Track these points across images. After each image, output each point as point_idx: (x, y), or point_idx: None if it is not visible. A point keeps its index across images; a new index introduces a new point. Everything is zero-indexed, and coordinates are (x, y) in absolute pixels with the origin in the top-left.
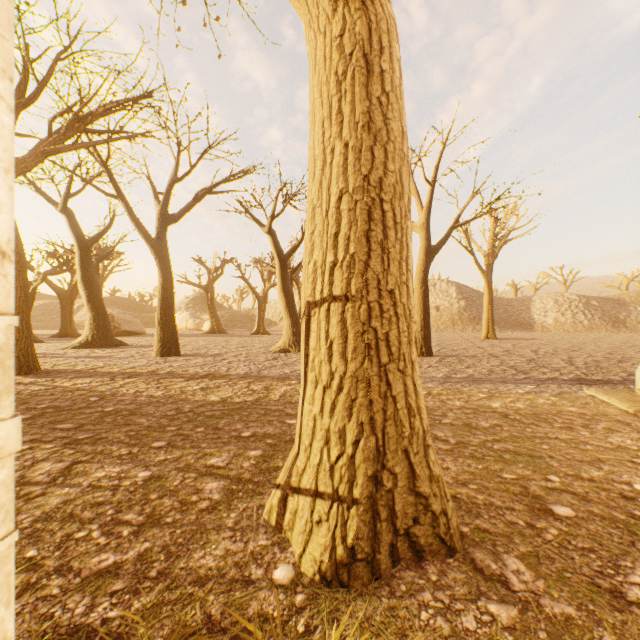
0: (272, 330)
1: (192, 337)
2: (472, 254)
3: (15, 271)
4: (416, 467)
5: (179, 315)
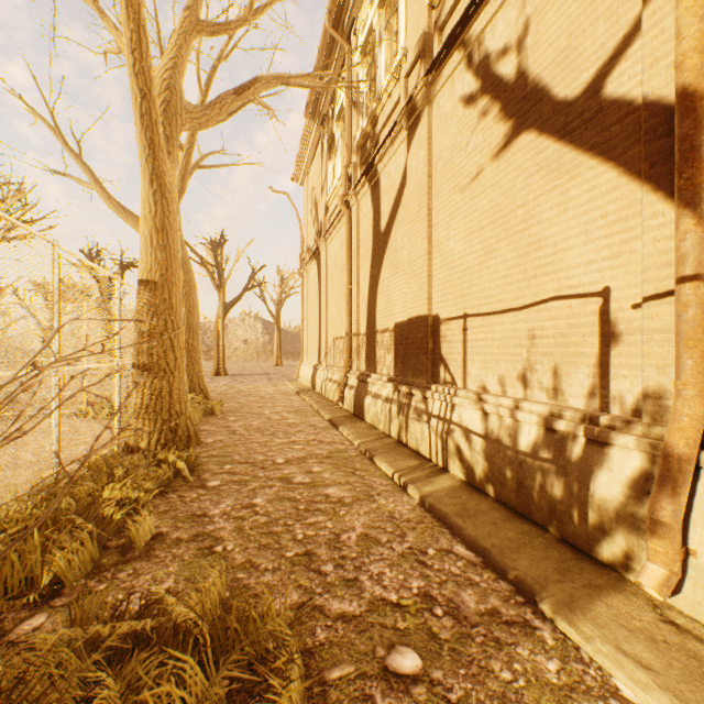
0: None
1: None
2: (266, 303)
3: None
4: (201, 383)
5: None
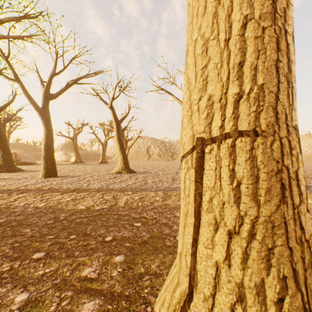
0: (109, 161)
1: (64, 165)
2: None
3: None
4: None
5: (57, 153)
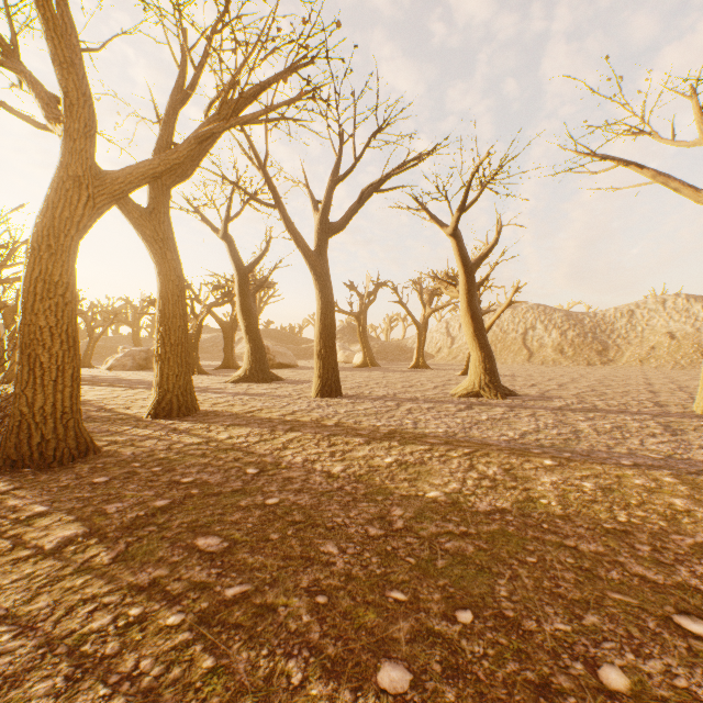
0: (429, 364)
1: (345, 371)
2: None
3: (174, 297)
4: None
5: None
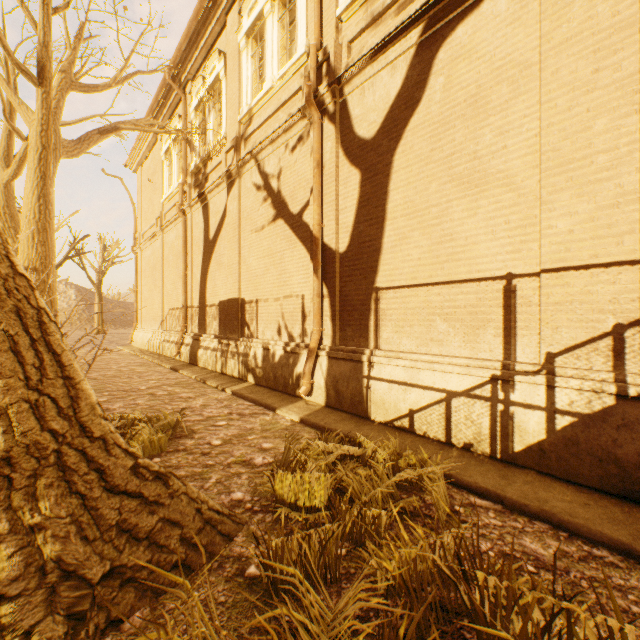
0: None
1: None
2: (85, 270)
3: None
4: None
5: None
